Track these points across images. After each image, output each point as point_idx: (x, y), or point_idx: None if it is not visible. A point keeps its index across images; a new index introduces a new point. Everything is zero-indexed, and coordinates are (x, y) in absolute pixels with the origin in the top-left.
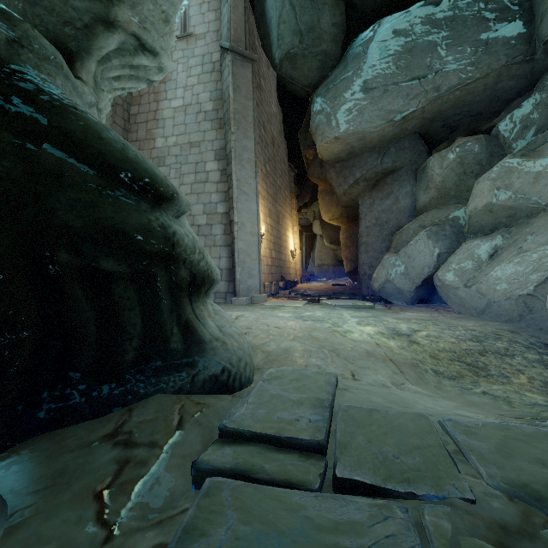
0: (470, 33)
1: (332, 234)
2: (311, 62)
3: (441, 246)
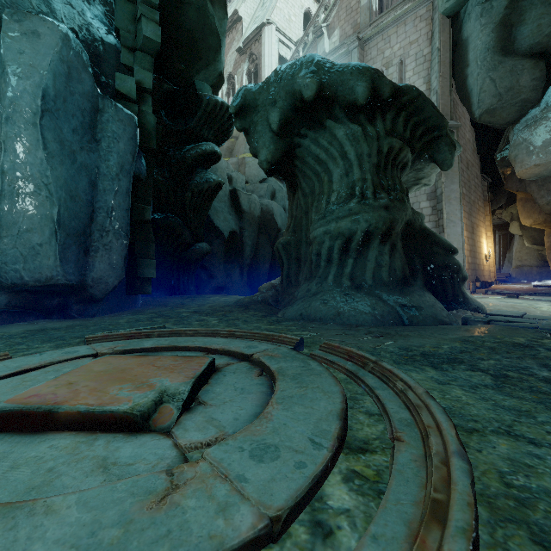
0: None
1: (535, 234)
2: (509, 109)
3: None
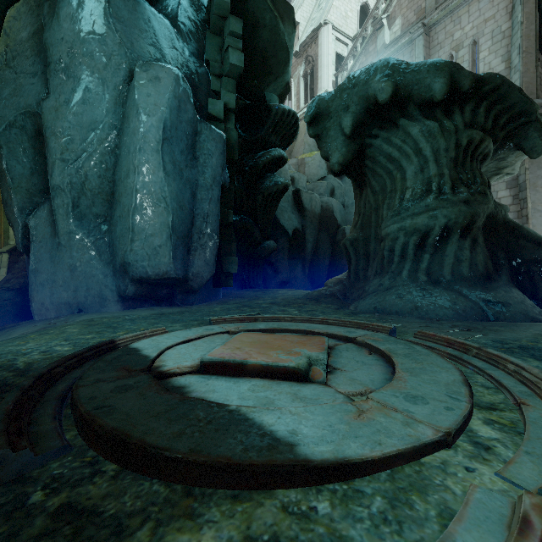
0: None
1: None
2: None
3: None
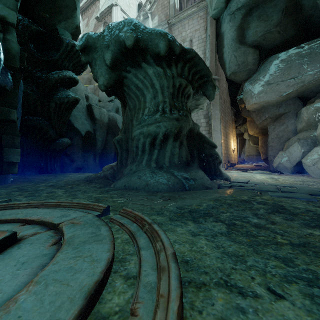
0: (318, 58)
1: (255, 139)
2: (243, 73)
3: (304, 148)
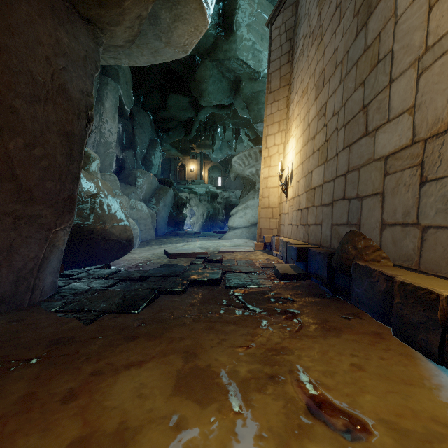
0: None
1: None
2: None
3: None
